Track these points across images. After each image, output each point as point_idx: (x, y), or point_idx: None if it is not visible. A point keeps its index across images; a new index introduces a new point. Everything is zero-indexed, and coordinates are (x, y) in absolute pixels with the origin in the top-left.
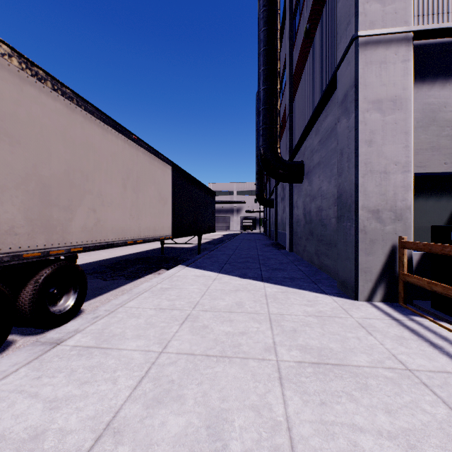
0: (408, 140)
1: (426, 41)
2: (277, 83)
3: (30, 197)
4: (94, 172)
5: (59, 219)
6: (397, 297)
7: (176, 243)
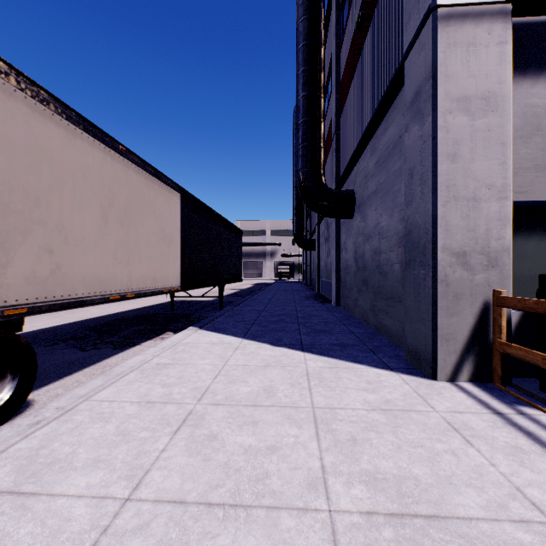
0: (506, 155)
1: (528, 18)
2: (320, 89)
3: None
4: (50, 194)
5: None
6: (491, 375)
7: (190, 295)
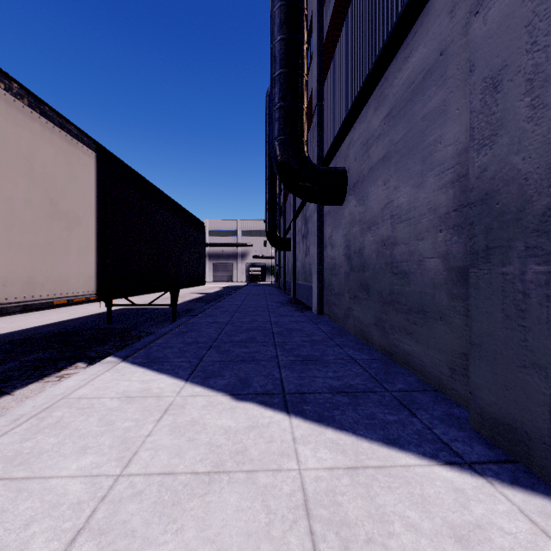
0: None
1: None
2: (303, 33)
3: None
4: None
5: None
6: None
7: (133, 304)
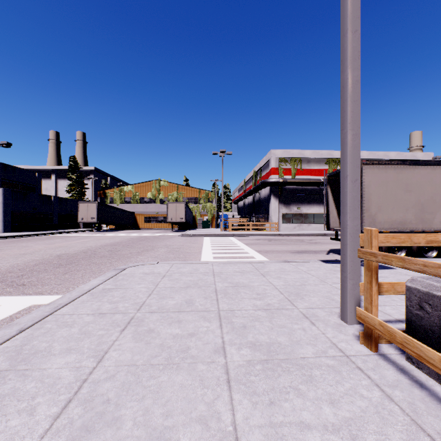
0: None
1: None
2: None
3: (416, 210)
4: None
5: (428, 218)
6: None
7: None
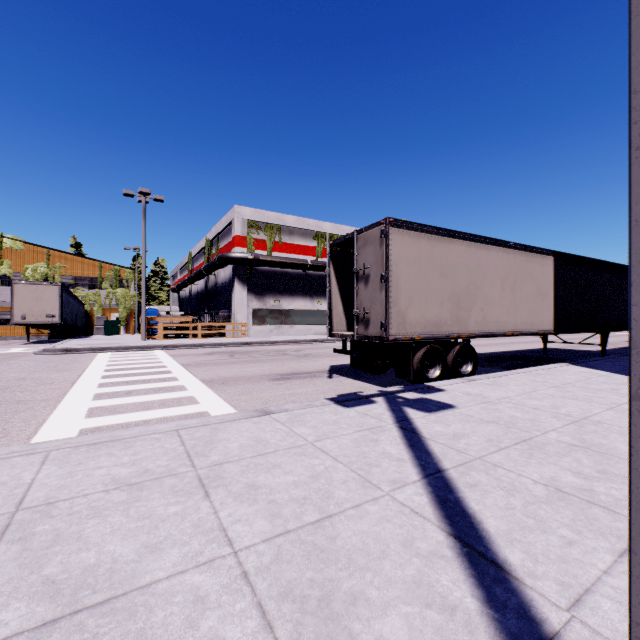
0: None
1: None
2: None
3: (452, 305)
4: (481, 283)
5: (463, 317)
6: None
7: (564, 342)
